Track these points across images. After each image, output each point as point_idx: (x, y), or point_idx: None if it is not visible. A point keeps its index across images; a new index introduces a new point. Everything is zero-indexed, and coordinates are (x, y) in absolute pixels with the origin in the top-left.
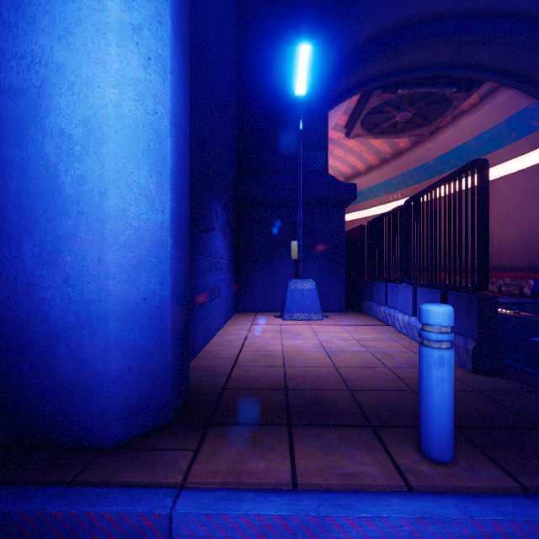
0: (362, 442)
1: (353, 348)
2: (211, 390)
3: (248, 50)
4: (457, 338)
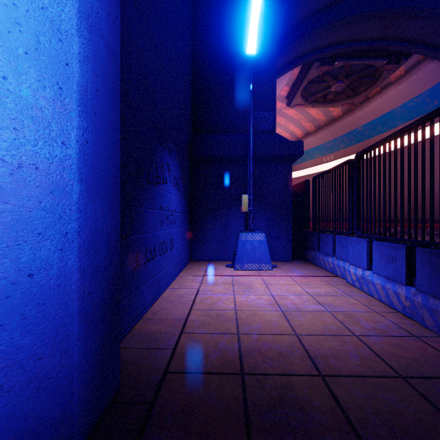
0: None
1: (309, 306)
2: (149, 375)
3: (202, 19)
4: (432, 300)
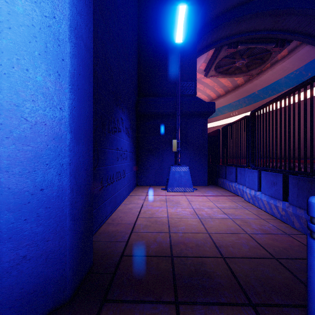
0: None
1: (218, 215)
2: (111, 257)
3: (145, 17)
4: (299, 210)
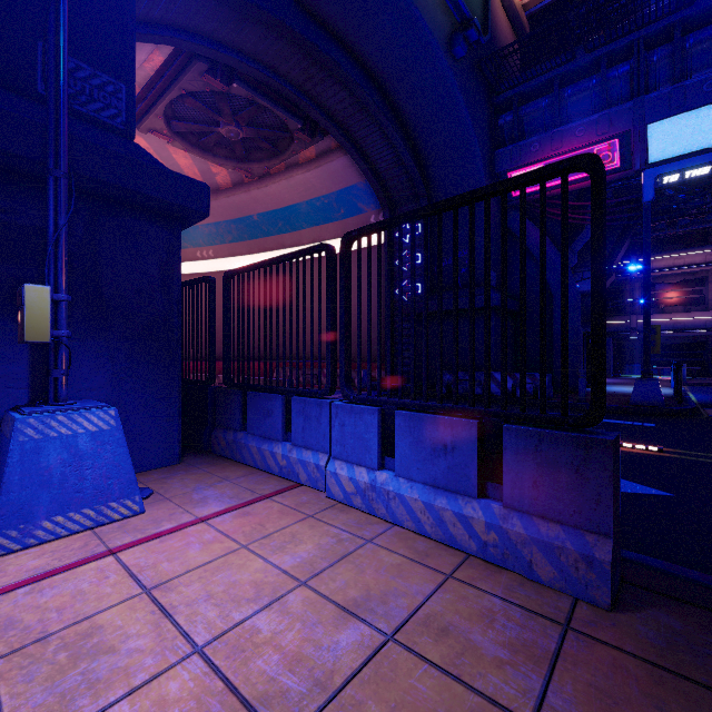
0: None
1: (337, 642)
2: None
3: None
4: (547, 527)
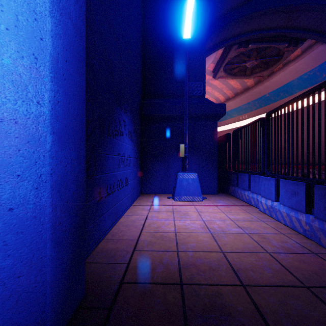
0: None
1: (232, 229)
2: (109, 285)
3: (150, 12)
4: None
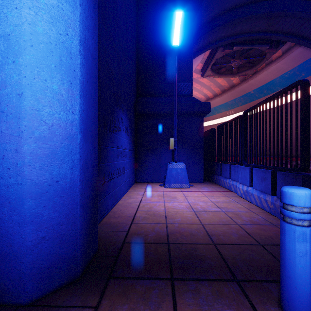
0: (232, 298)
1: (212, 208)
2: (114, 244)
3: (143, 20)
4: None
